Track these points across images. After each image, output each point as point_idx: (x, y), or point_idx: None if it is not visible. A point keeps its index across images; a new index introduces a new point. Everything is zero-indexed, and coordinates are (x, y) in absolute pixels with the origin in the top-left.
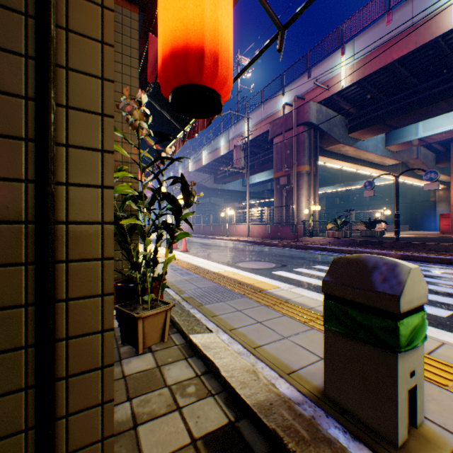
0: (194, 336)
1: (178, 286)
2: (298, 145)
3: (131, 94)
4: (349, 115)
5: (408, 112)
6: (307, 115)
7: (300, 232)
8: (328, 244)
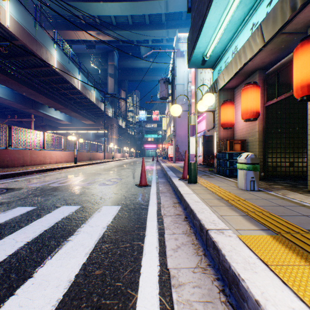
0: None
1: None
2: None
3: None
4: None
5: None
6: None
7: None
8: None
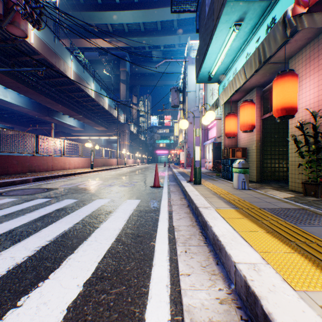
0: (291, 195)
1: None
2: None
3: None
4: None
5: None
6: None
7: None
8: None
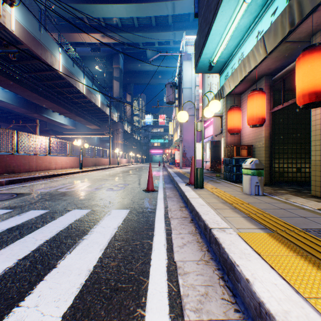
0: None
1: None
2: None
3: None
4: None
5: None
6: None
7: None
8: None
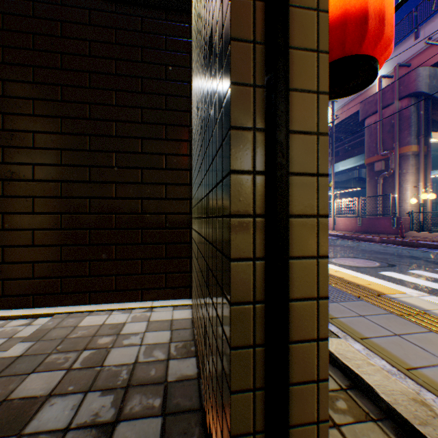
0: None
1: None
2: (400, 122)
3: None
4: None
5: None
6: (414, 84)
7: (404, 226)
8: None
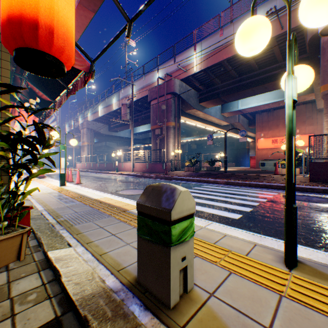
0: (52, 252)
1: (58, 212)
2: (167, 107)
3: (1, 49)
4: (200, 90)
5: (233, 93)
6: (173, 87)
7: (168, 168)
8: (185, 176)
